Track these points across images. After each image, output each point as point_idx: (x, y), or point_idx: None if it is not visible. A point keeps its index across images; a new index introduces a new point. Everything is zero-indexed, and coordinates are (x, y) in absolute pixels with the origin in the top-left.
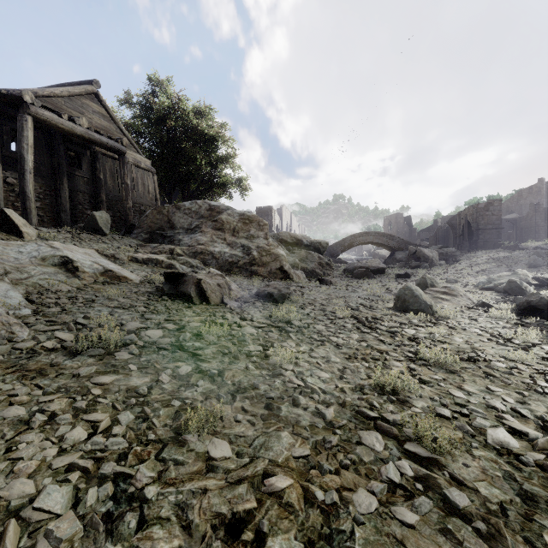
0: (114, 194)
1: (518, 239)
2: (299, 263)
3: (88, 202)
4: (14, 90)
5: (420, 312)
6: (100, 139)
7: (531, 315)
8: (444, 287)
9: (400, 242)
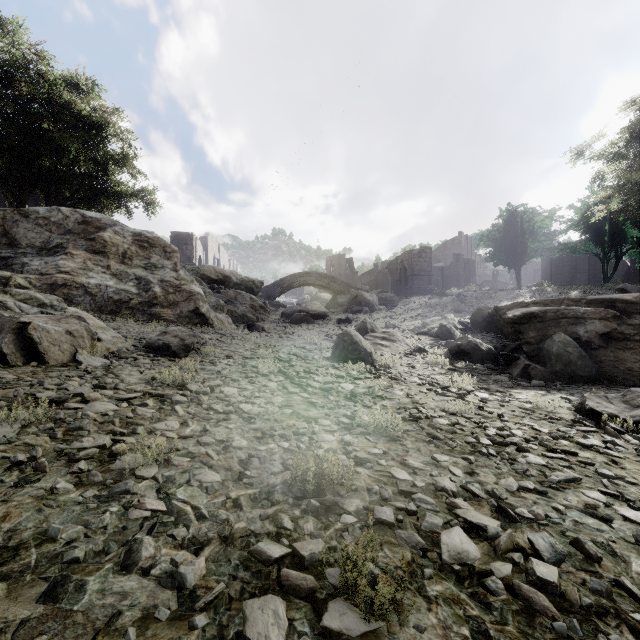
0: None
1: (444, 286)
2: (225, 305)
3: None
4: None
5: (360, 361)
6: None
7: (461, 359)
8: (384, 332)
9: (342, 285)
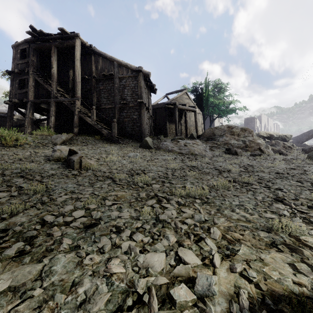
0: (190, 124)
1: None
2: (270, 146)
3: (184, 128)
4: (174, 102)
5: None
6: (190, 109)
7: None
8: None
9: None
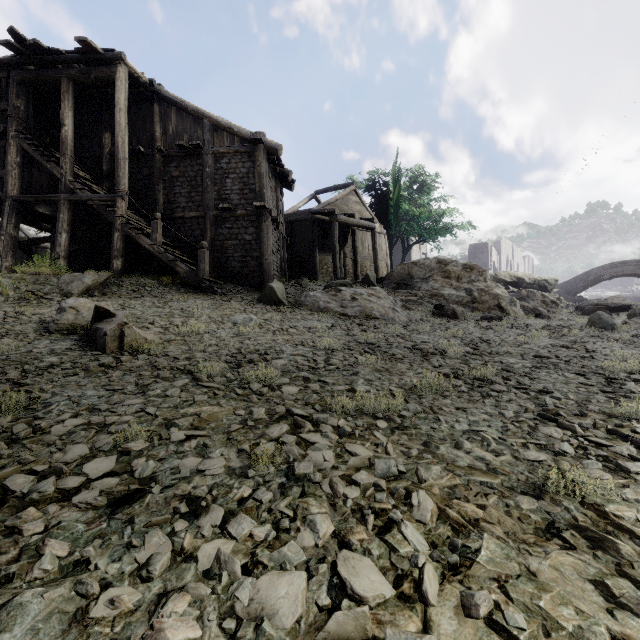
0: (363, 256)
1: None
2: (518, 301)
3: (350, 264)
4: (330, 209)
5: (603, 328)
6: (364, 224)
7: None
8: None
9: None
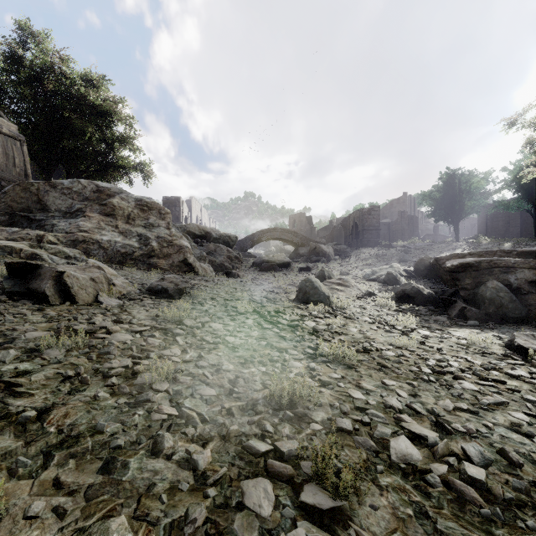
0: None
1: (391, 239)
2: (207, 256)
3: None
4: None
5: (320, 303)
6: None
7: (405, 302)
8: (339, 279)
9: (303, 239)
